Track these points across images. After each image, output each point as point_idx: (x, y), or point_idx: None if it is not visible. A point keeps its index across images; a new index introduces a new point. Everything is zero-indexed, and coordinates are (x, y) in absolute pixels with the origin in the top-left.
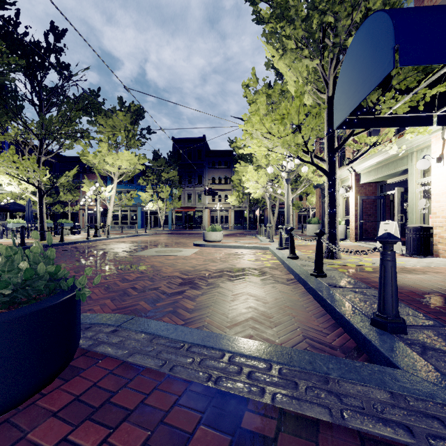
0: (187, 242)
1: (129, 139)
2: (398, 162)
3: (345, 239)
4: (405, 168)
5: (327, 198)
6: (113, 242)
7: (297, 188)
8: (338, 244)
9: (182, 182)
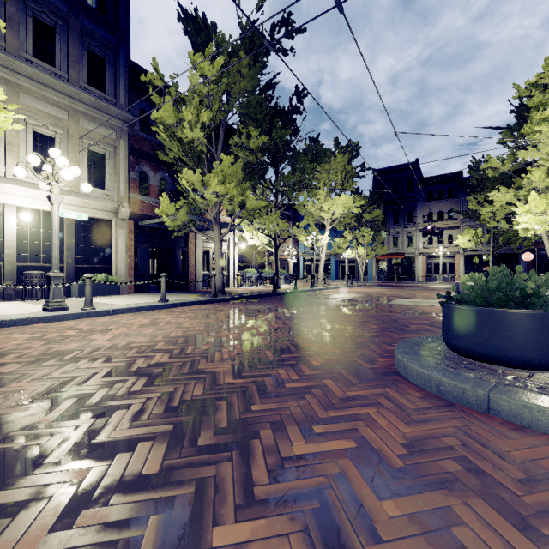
0: (425, 294)
1: (346, 182)
2: None
3: None
4: None
5: None
6: (337, 292)
7: None
8: None
9: (385, 222)
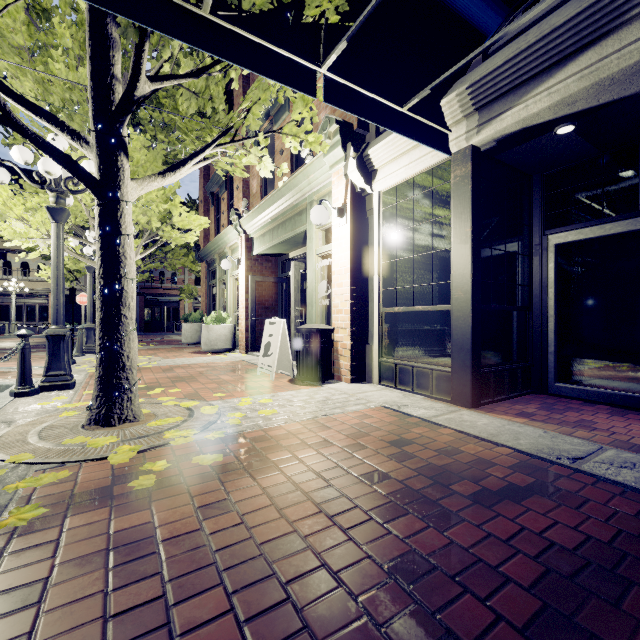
0: None
1: None
2: (297, 218)
3: (233, 349)
4: (306, 231)
5: (98, 254)
6: None
7: (167, 258)
8: (131, 380)
9: None
